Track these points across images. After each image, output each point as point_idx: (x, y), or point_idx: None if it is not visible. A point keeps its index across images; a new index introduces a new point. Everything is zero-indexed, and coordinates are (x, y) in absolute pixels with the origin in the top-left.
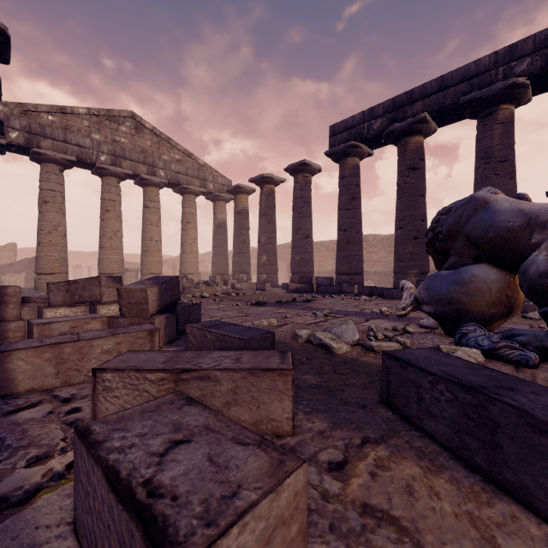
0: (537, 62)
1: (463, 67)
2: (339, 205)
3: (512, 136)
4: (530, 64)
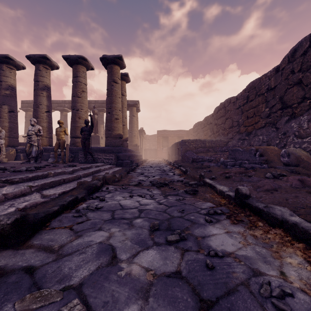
0: (69, 106)
1: (57, 100)
2: (25, 126)
3: (66, 118)
4: (68, 106)
